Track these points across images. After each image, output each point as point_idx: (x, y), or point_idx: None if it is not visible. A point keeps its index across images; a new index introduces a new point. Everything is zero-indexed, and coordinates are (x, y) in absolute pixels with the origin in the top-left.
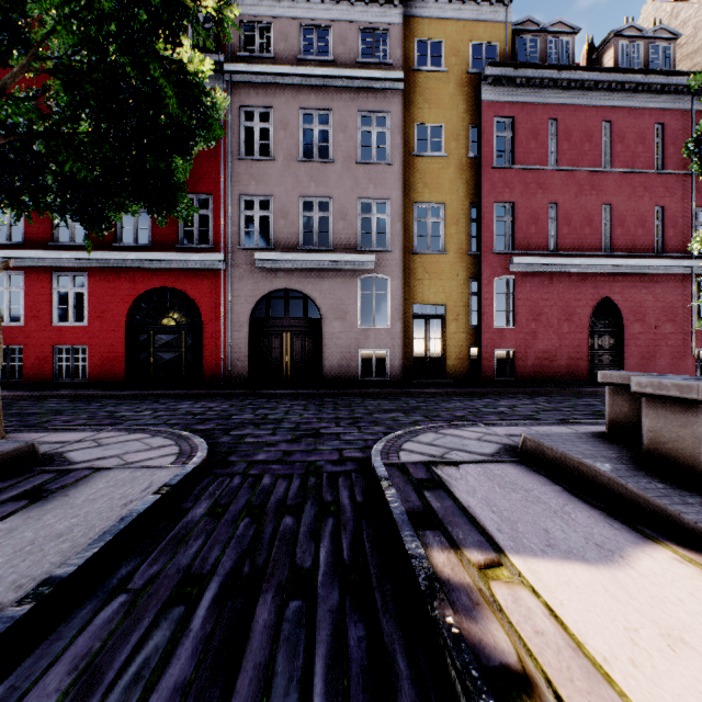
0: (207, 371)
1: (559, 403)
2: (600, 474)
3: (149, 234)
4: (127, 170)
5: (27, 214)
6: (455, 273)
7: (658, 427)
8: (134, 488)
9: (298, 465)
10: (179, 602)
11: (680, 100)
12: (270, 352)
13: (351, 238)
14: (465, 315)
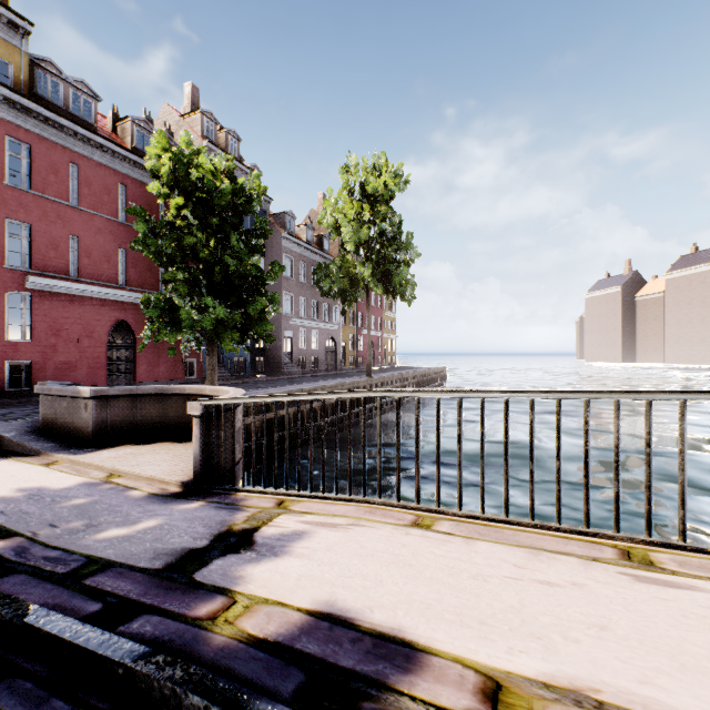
0: None
1: None
2: (6, 439)
3: None
4: None
5: None
6: None
7: (46, 409)
8: None
9: None
10: None
11: None
12: None
13: None
14: None
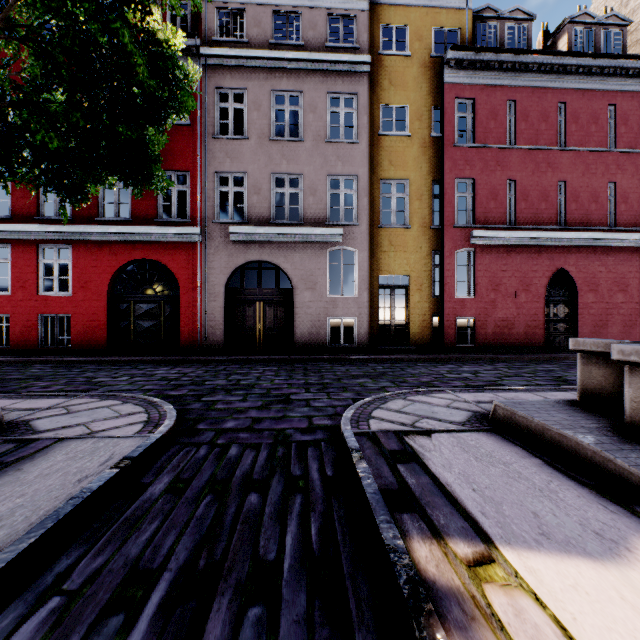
0: (185, 338)
1: (520, 368)
2: (583, 447)
3: (130, 208)
4: (103, 143)
5: (5, 185)
6: (419, 246)
7: None
8: (93, 461)
9: (267, 434)
10: (118, 609)
11: (631, 82)
12: (244, 320)
13: (320, 213)
14: (428, 285)
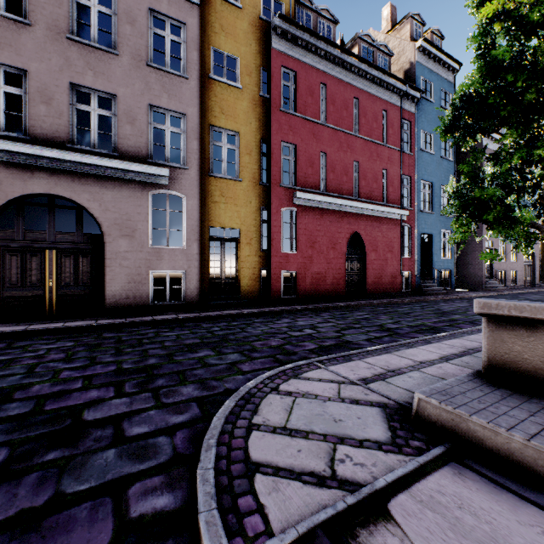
0: None
1: (344, 318)
2: None
3: None
4: None
5: None
6: (249, 200)
7: None
8: None
9: None
10: None
11: (395, 98)
12: (24, 275)
13: (141, 147)
14: (257, 240)
